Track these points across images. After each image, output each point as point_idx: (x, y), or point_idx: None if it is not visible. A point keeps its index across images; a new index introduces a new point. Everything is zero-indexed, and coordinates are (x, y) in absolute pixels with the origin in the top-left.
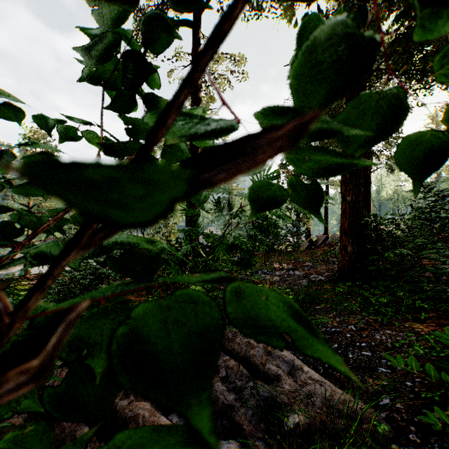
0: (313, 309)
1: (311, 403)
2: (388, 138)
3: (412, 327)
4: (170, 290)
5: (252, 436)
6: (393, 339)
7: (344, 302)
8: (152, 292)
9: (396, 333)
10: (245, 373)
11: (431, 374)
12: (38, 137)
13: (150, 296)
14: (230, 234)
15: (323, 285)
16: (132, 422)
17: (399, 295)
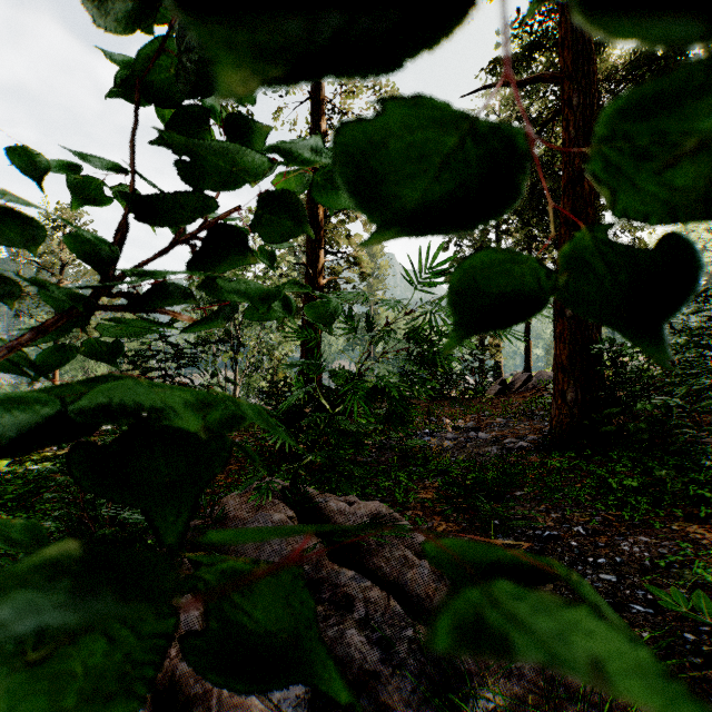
0: (510, 496)
1: (516, 670)
2: None
3: (684, 532)
4: (276, 463)
5: None
6: (653, 552)
7: (562, 484)
8: (246, 465)
9: (656, 541)
10: (399, 612)
11: None
12: (71, 220)
13: (242, 472)
14: (373, 372)
15: (526, 456)
16: (199, 704)
17: (659, 475)
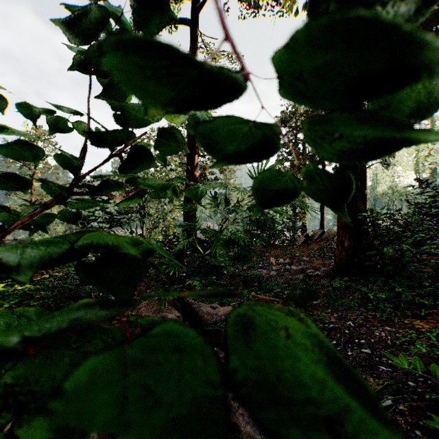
0: (310, 304)
1: None
2: (437, 106)
3: (411, 324)
4: (168, 285)
5: (250, 438)
6: (393, 336)
7: (341, 297)
8: (150, 286)
9: (395, 330)
10: None
11: (436, 376)
12: (40, 135)
13: (148, 290)
14: (227, 229)
15: (320, 280)
16: None
17: (398, 291)
